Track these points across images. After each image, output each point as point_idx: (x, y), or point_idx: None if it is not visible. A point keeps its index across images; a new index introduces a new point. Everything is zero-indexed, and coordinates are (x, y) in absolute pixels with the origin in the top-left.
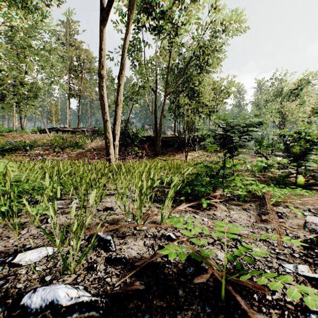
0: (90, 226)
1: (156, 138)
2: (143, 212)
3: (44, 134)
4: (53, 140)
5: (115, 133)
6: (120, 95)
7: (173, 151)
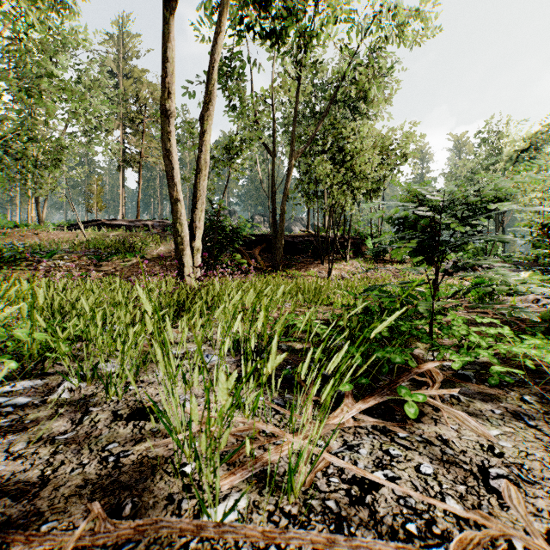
0: (51, 500)
1: (274, 237)
2: (237, 426)
3: (76, 232)
4: (91, 242)
5: (194, 226)
6: (205, 152)
7: (306, 262)
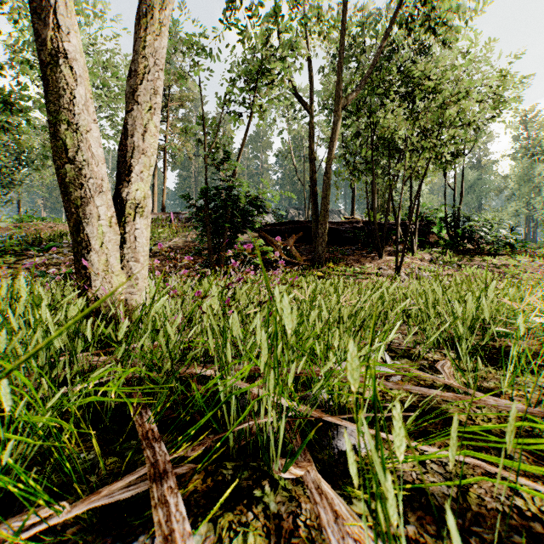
0: None
1: (315, 220)
2: None
3: None
4: None
5: (128, 146)
6: None
7: (356, 254)
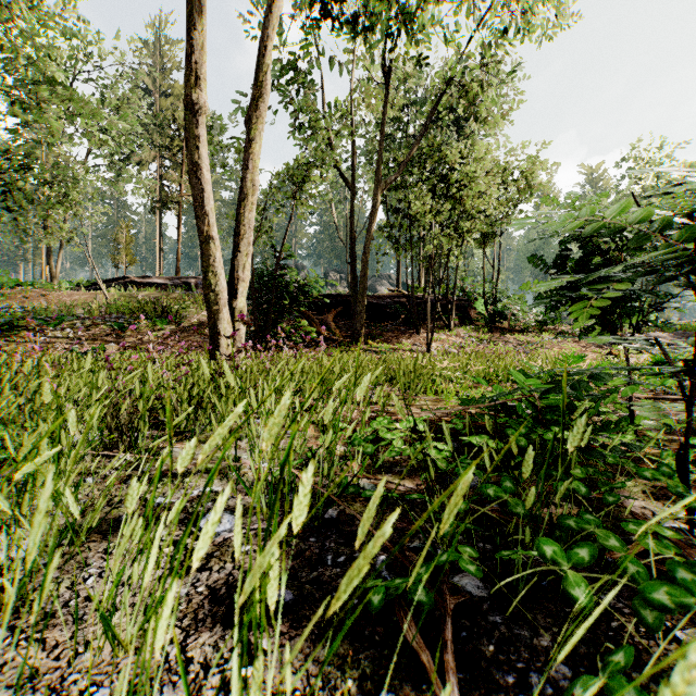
0: None
1: (354, 297)
2: None
3: (96, 292)
4: (112, 305)
5: (235, 277)
6: (251, 170)
7: (396, 330)
